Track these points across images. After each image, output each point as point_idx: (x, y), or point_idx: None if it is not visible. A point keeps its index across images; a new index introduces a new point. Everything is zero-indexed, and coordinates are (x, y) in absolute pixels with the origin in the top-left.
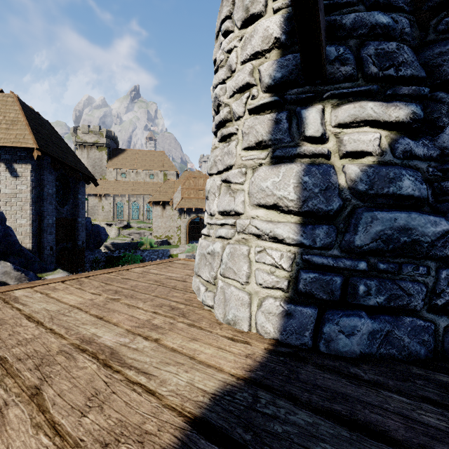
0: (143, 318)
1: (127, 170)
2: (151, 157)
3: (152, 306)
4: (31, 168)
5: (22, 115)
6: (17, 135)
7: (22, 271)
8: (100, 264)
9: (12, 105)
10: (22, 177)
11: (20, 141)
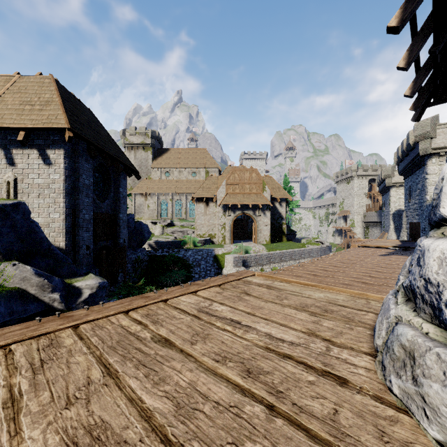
0: None
1: (170, 169)
2: (194, 155)
3: None
4: (64, 153)
5: (56, 95)
6: (49, 115)
7: (44, 277)
8: (143, 264)
9: (48, 86)
10: (55, 164)
11: (52, 122)
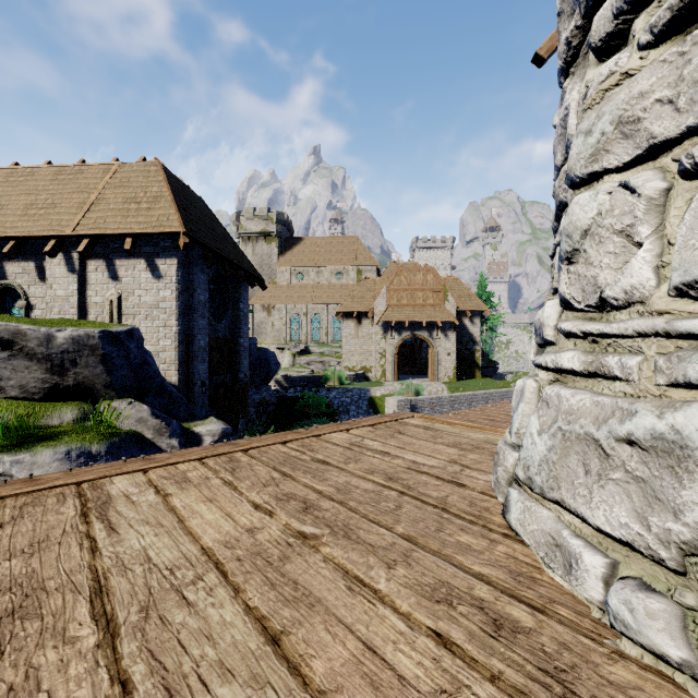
0: (414, 678)
1: (304, 269)
2: (339, 246)
3: (419, 596)
4: (177, 263)
5: (166, 188)
6: (159, 216)
7: (162, 419)
8: (269, 408)
9: (155, 176)
10: (166, 277)
11: (163, 224)
